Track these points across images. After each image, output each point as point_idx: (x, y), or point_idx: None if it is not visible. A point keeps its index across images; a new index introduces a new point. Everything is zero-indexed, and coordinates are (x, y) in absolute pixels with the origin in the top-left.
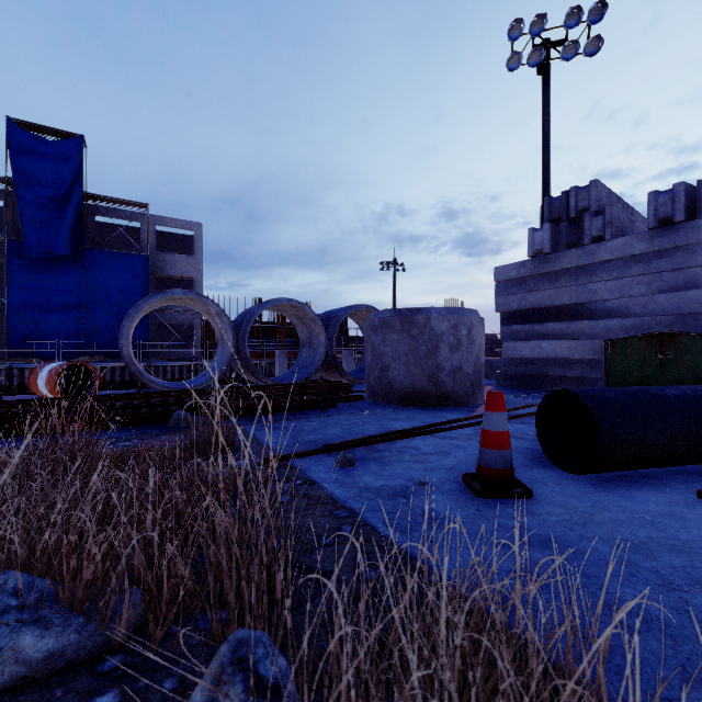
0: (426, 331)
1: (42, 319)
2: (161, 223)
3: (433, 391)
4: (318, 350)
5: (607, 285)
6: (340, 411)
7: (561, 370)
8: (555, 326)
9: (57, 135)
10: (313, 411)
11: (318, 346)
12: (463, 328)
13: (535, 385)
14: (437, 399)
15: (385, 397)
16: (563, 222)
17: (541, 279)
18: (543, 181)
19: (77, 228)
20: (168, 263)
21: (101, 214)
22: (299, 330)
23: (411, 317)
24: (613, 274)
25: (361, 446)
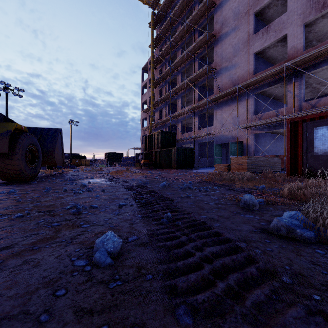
0: None
1: None
2: None
3: None
4: None
5: None
6: None
7: None
8: None
9: None
10: None
11: None
12: None
13: None
14: None
15: None
16: None
17: None
18: None
19: None
20: None
21: None
22: None
23: None
24: None
25: None
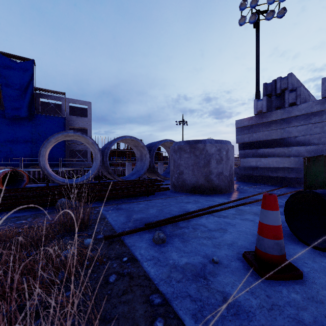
0: (203, 152)
1: (13, 148)
2: (72, 102)
3: (207, 185)
4: (145, 162)
5: (297, 128)
6: (156, 197)
7: (272, 173)
8: (269, 150)
9: (21, 59)
10: (141, 197)
11: (145, 160)
12: (223, 151)
13: (257, 181)
14: (209, 190)
15: (181, 188)
16: (273, 96)
17: (260, 126)
18: (256, 80)
19: (31, 104)
20: (75, 121)
21: (42, 97)
22: (136, 152)
23: (195, 145)
24: (301, 123)
25: (169, 224)
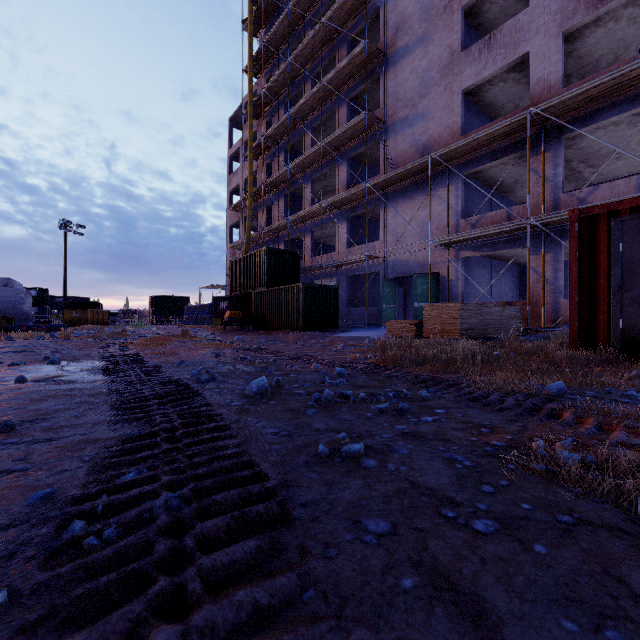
0: None
1: None
2: None
3: None
4: None
5: None
6: None
7: None
8: None
9: None
10: None
11: None
12: None
13: None
14: None
15: None
16: None
17: None
18: None
19: None
20: None
21: None
22: None
23: None
24: None
25: None
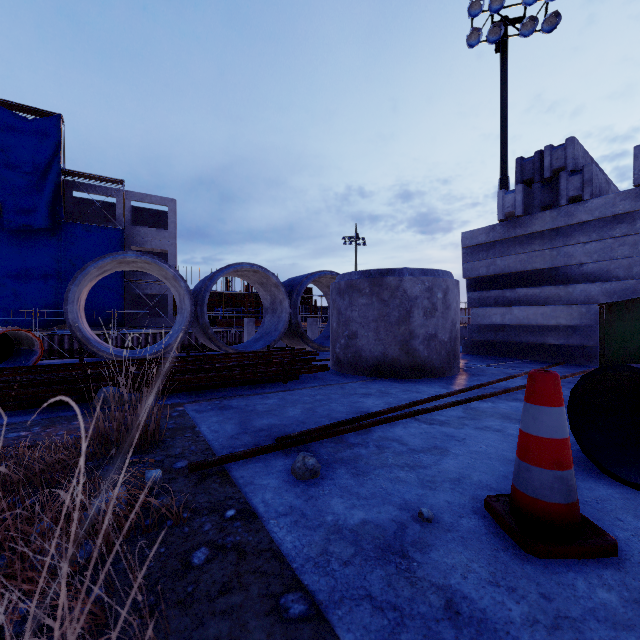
0: (397, 295)
1: (21, 289)
2: (137, 198)
3: (406, 360)
4: (281, 317)
5: (585, 248)
6: (302, 384)
7: (534, 337)
8: (528, 291)
9: (36, 114)
10: (271, 384)
11: (282, 312)
12: (438, 291)
13: (505, 353)
14: (410, 370)
15: (352, 367)
16: (536, 183)
17: (511, 243)
18: (501, 154)
19: (55, 203)
20: (143, 237)
21: (79, 189)
22: (263, 297)
23: (382, 279)
24: (592, 236)
25: (327, 438)
